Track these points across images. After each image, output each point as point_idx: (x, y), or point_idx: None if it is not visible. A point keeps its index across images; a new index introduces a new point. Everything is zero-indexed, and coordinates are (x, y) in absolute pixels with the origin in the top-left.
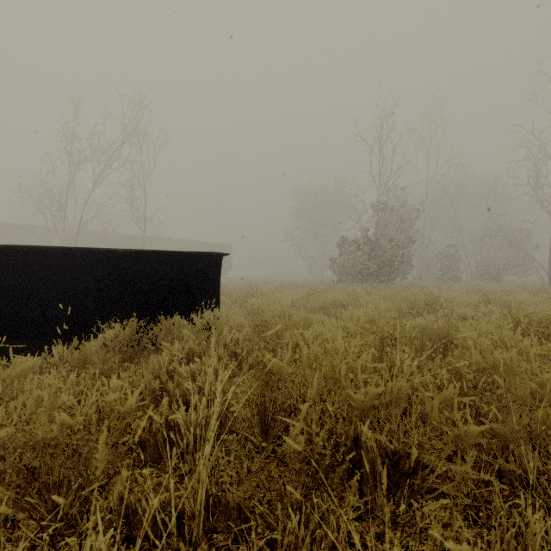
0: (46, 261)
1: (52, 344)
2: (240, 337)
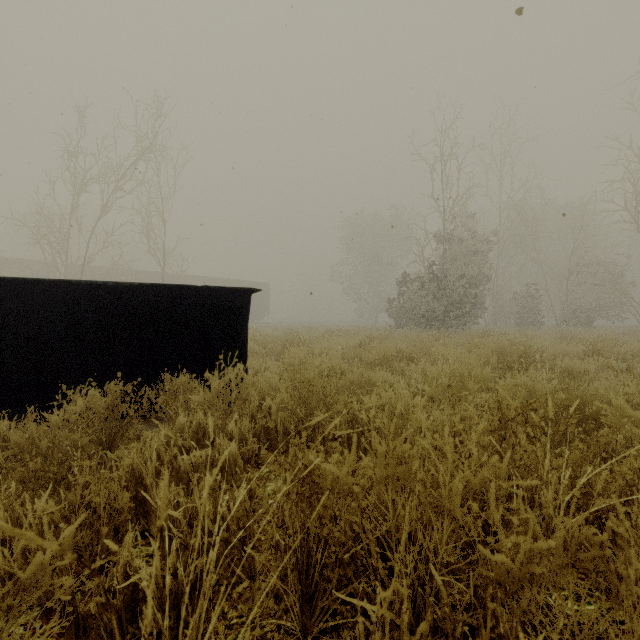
0: (2, 298)
1: (11, 414)
2: (273, 406)
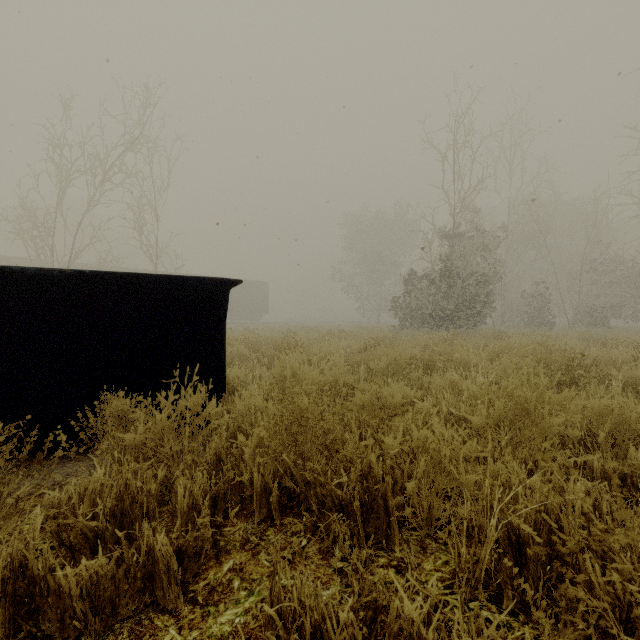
0: None
1: None
2: (246, 450)
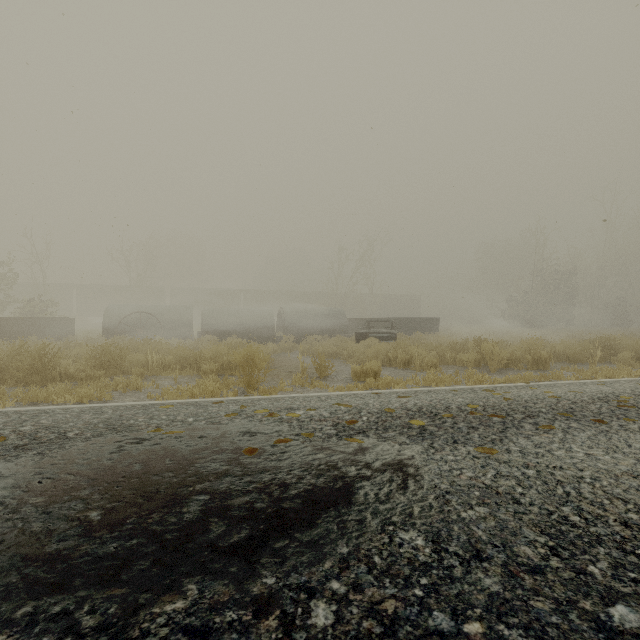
0: (403, 321)
1: None
2: None
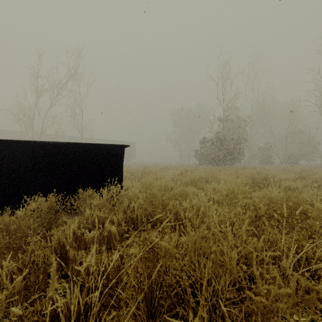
0: None
1: None
2: (135, 206)
